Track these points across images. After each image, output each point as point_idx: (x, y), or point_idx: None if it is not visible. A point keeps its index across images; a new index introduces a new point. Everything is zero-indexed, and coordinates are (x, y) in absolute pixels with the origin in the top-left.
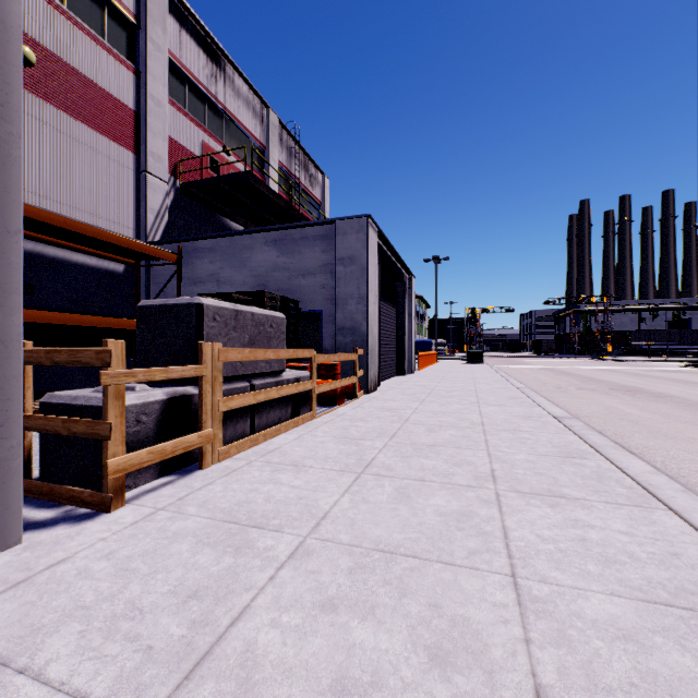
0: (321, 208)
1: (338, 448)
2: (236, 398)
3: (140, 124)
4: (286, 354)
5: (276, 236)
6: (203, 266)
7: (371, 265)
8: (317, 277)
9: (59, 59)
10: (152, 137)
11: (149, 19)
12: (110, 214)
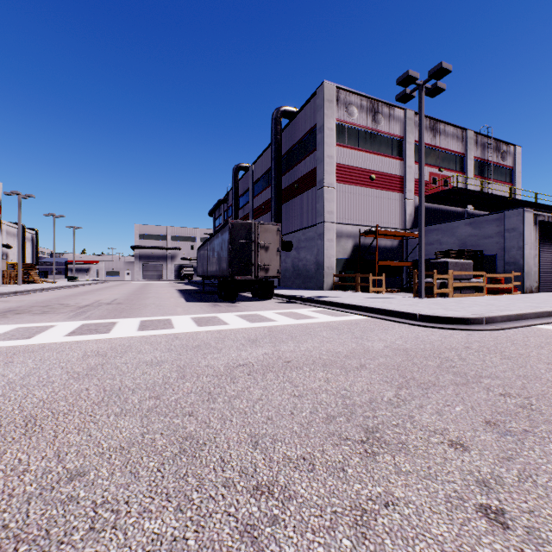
0: (512, 171)
1: (488, 299)
2: (456, 284)
3: (403, 180)
4: (472, 273)
5: (470, 221)
6: (432, 237)
7: (526, 231)
8: (493, 238)
9: (380, 172)
10: (407, 184)
11: (407, 134)
12: (393, 221)
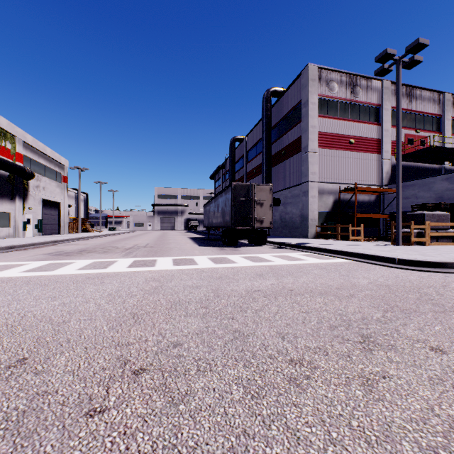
0: None
1: None
2: (433, 233)
3: (380, 142)
4: (449, 224)
5: (447, 176)
6: (408, 192)
7: None
8: None
9: (358, 137)
10: (384, 145)
11: (383, 102)
12: (371, 178)
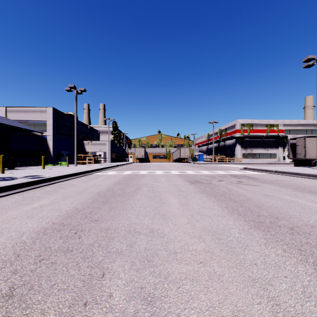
0: None
1: None
2: None
3: None
4: None
5: None
6: None
7: None
8: None
9: None
10: None
11: None
12: None
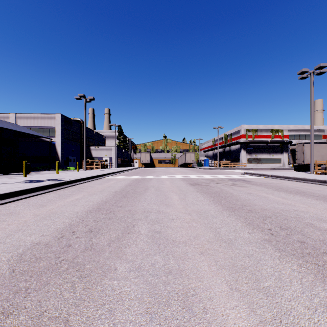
0: None
1: None
2: None
3: None
4: None
5: None
6: None
7: None
8: None
9: None
10: None
11: None
12: None
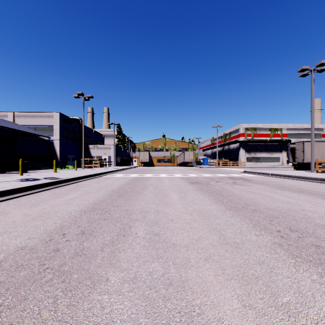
0: None
1: None
2: None
3: None
4: None
5: None
6: None
7: None
8: None
9: None
10: None
11: None
12: None
